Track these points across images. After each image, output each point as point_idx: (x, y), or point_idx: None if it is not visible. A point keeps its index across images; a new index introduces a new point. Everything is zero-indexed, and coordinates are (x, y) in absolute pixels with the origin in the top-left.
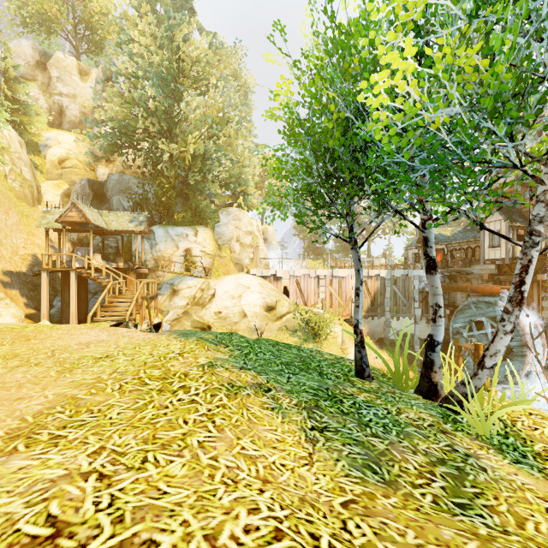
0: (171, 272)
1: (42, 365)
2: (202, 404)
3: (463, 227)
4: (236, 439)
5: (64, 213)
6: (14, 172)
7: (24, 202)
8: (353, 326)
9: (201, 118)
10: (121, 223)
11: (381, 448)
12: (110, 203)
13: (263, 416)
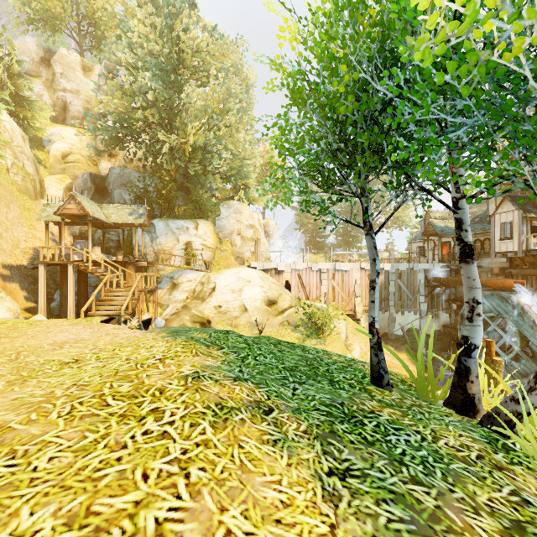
0: (171, 266)
1: None
2: (176, 440)
3: (471, 219)
4: (218, 513)
5: (63, 205)
6: (17, 166)
7: (26, 196)
8: (356, 321)
9: (202, 109)
10: (120, 216)
11: (429, 505)
12: (112, 197)
13: (261, 457)
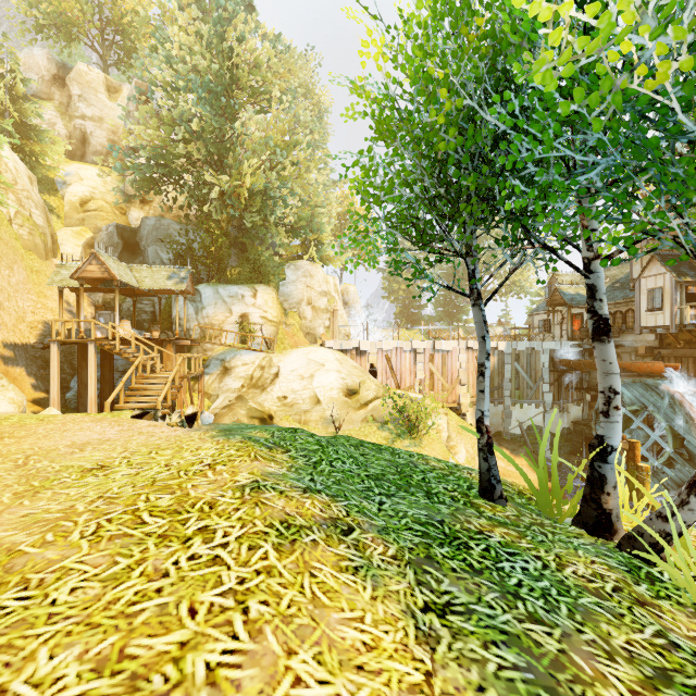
0: (222, 344)
1: None
2: (231, 567)
3: (609, 284)
4: (285, 656)
5: (82, 267)
6: (22, 215)
7: (34, 254)
8: (461, 416)
9: (261, 143)
10: (156, 281)
11: (551, 649)
12: (145, 255)
13: (339, 588)
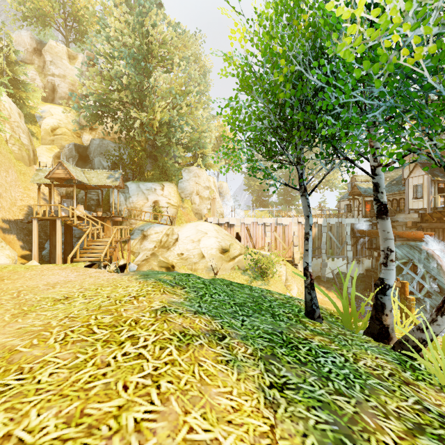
0: (142, 220)
1: (2, 307)
2: (149, 360)
3: (389, 182)
4: (183, 415)
5: (52, 171)
6: (14, 138)
7: (22, 162)
8: (294, 266)
9: (167, 91)
10: (100, 179)
11: (349, 411)
12: (93, 163)
13: (216, 373)
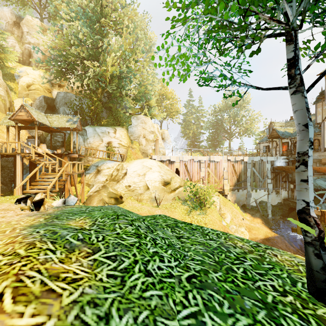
0: (96, 157)
1: None
2: None
3: None
4: None
5: (15, 113)
6: None
7: None
8: (224, 196)
9: (118, 50)
10: (60, 122)
11: None
12: (58, 112)
13: None
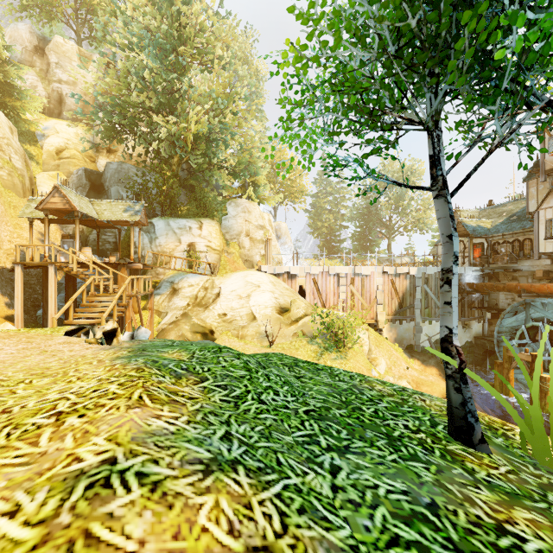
0: (171, 269)
1: None
2: None
3: (506, 217)
4: None
5: (45, 199)
6: (2, 159)
7: (13, 192)
8: (378, 331)
9: (205, 95)
10: (114, 213)
11: None
12: (108, 194)
13: None
